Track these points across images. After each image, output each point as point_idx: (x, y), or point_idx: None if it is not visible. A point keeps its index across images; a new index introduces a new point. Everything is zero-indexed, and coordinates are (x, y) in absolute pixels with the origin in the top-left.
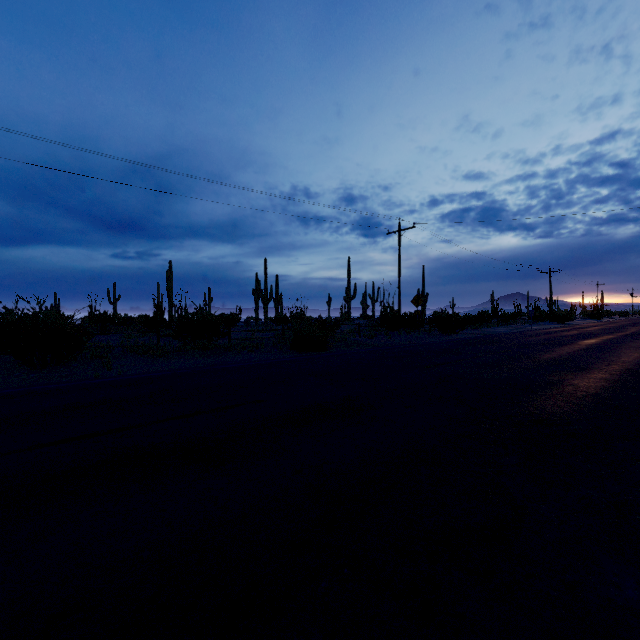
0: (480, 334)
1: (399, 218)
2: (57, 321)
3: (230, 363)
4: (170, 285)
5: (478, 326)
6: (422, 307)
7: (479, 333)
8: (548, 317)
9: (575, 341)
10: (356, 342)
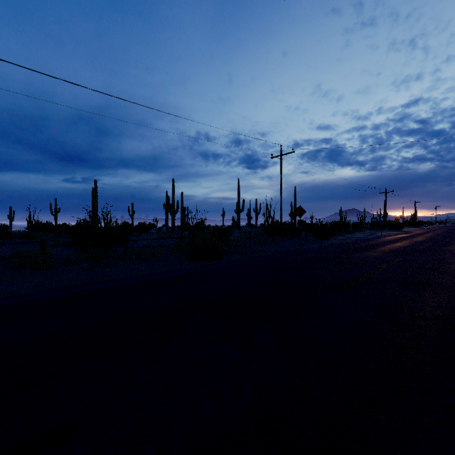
0: (347, 240)
1: (281, 145)
2: None
3: (110, 280)
4: (95, 200)
5: (341, 233)
6: (294, 218)
7: (346, 239)
8: (387, 225)
9: (440, 247)
10: (248, 248)
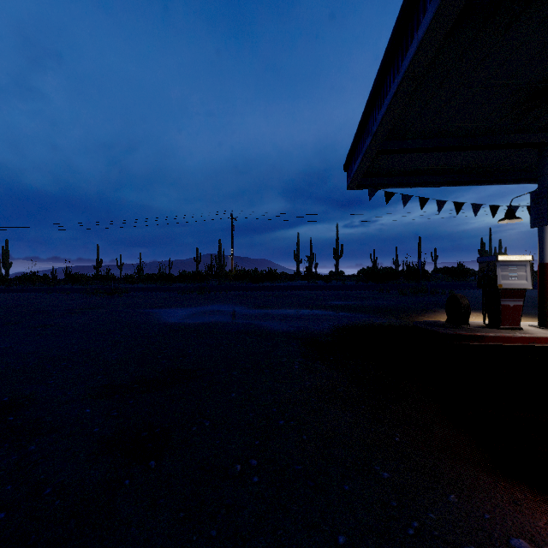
0: None
1: None
2: (422, 270)
3: None
4: (420, 251)
5: None
6: None
7: None
8: None
9: None
10: None
